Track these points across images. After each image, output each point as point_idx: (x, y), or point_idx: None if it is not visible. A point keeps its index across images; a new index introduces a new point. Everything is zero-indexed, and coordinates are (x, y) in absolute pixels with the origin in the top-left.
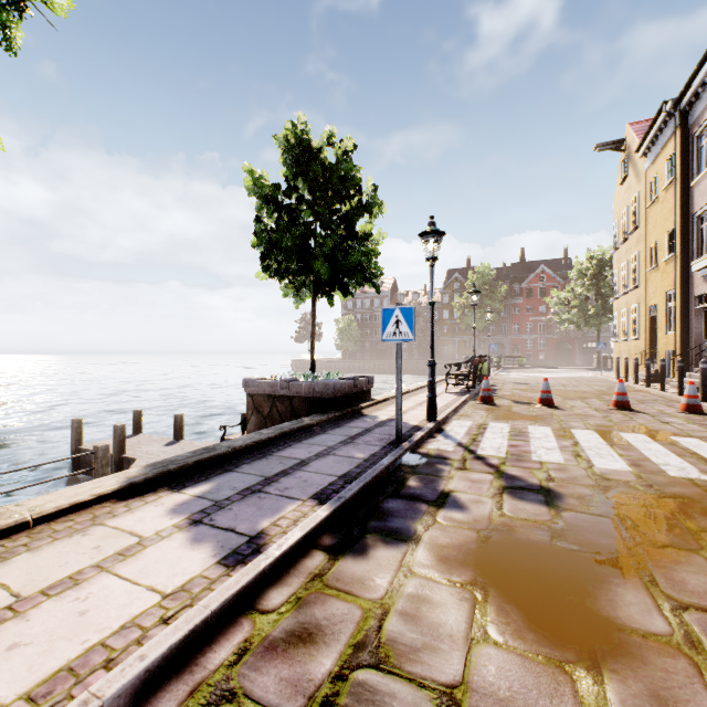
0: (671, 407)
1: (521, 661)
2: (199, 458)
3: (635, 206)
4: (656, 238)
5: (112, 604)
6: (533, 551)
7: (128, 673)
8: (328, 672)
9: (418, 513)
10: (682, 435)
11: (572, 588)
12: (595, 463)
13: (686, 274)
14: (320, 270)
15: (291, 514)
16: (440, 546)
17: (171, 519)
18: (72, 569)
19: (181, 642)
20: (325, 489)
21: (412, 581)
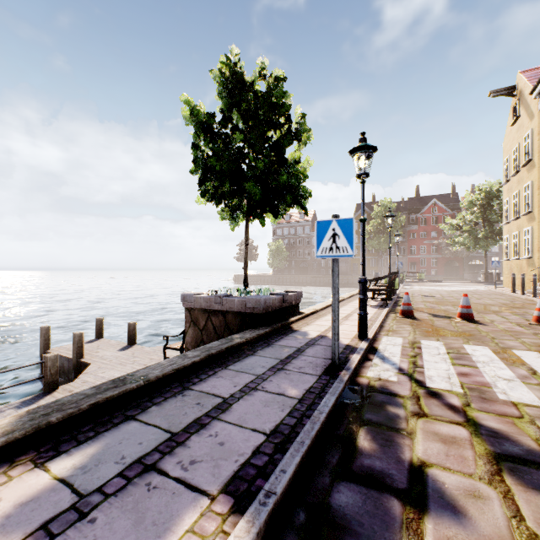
0: None
1: None
2: (97, 399)
3: (528, 141)
4: None
5: None
6: None
7: None
8: None
9: (390, 525)
10: None
11: None
12: None
13: None
14: (252, 190)
15: None
16: None
17: None
18: None
19: None
20: (246, 467)
21: None
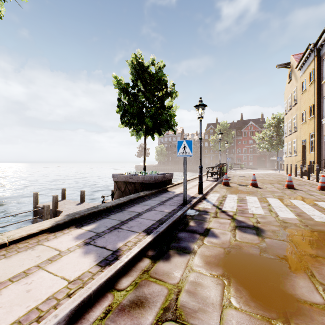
0: (313, 187)
1: (249, 318)
2: (90, 212)
3: (295, 93)
4: (305, 108)
5: (43, 286)
6: (251, 259)
7: (48, 324)
8: (150, 323)
9: (194, 239)
10: (319, 201)
11: (272, 278)
12: (279, 214)
13: (319, 125)
14: (148, 123)
15: (133, 239)
16: (206, 256)
17: (75, 242)
18: (25, 267)
19: (76, 307)
20: (150, 227)
21: (192, 274)
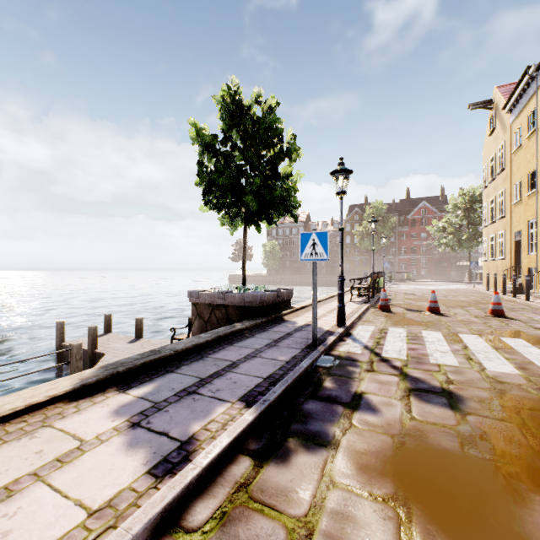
0: (538, 314)
1: None
2: (145, 361)
3: (502, 152)
4: (520, 177)
5: (36, 523)
6: (447, 460)
7: None
8: None
9: (335, 415)
10: None
11: (495, 506)
12: (486, 366)
13: None
14: (250, 203)
15: (220, 417)
16: (358, 452)
17: (113, 421)
18: (10, 477)
19: None
20: (252, 391)
21: (334, 494)
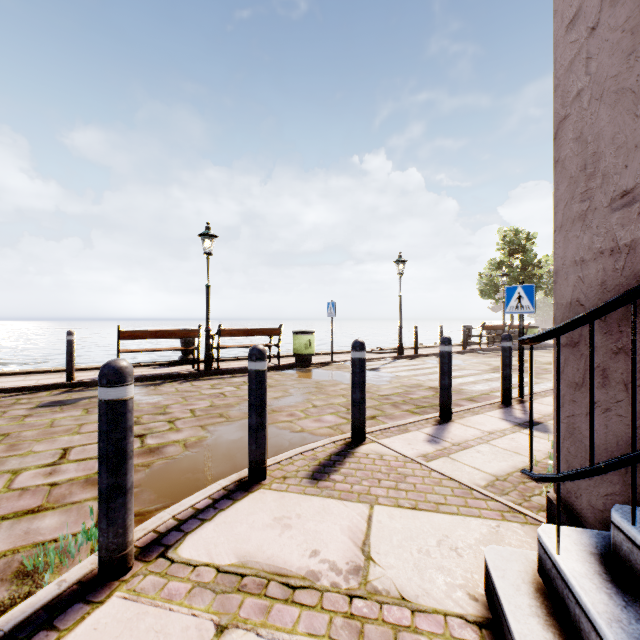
0: None
1: None
2: None
3: None
4: None
5: None
6: None
7: None
8: None
9: None
10: None
11: None
12: None
13: None
14: None
15: None
16: None
17: None
18: None
19: None
20: None
21: None
